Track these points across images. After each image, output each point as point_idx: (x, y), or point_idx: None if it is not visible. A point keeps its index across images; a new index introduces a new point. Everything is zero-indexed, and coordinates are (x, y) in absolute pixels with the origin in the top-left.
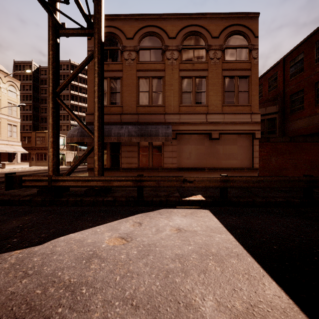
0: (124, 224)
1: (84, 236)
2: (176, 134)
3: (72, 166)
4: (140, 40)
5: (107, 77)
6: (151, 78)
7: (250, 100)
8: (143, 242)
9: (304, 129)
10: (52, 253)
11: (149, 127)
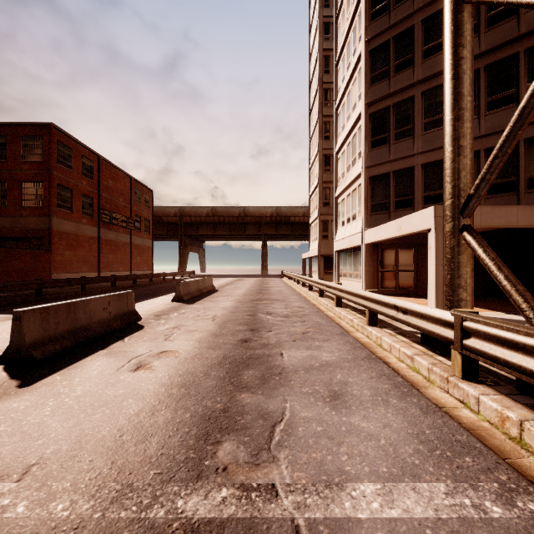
0: None
1: None
2: None
3: None
4: None
5: None
6: None
7: None
8: None
9: (8, 230)
10: None
11: None
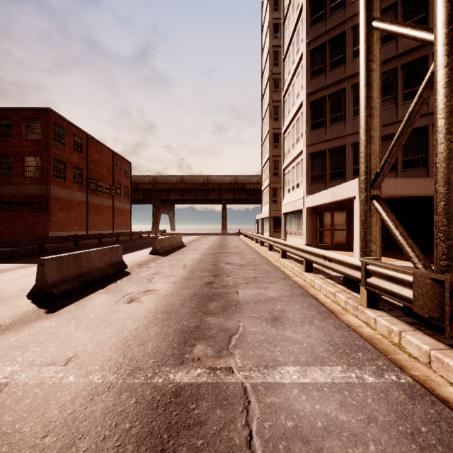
0: None
1: None
2: None
3: None
4: None
5: None
6: None
7: None
8: None
9: (13, 196)
10: None
11: None
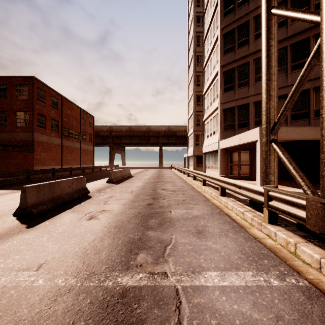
0: None
1: None
2: None
3: None
4: None
5: None
6: None
7: None
8: None
9: (7, 140)
10: None
11: None
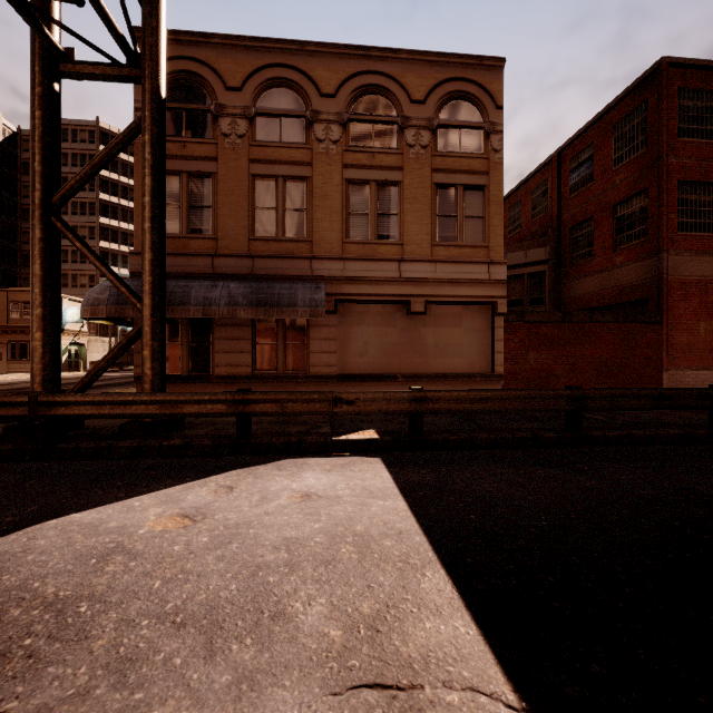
0: (197, 491)
1: (103, 516)
2: (336, 303)
3: (91, 371)
4: (257, 95)
5: (182, 171)
6: (283, 178)
7: (488, 236)
8: (227, 522)
9: (594, 296)
10: (26, 551)
11: (276, 286)
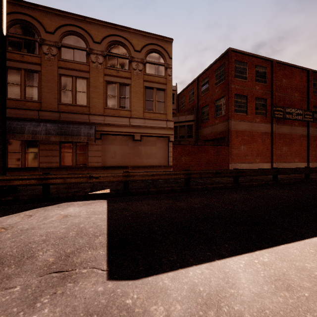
0: (13, 218)
1: None
2: (101, 135)
3: None
4: (62, 37)
5: (22, 68)
6: (75, 77)
7: (166, 109)
8: (23, 228)
9: (209, 135)
10: None
11: (71, 126)
